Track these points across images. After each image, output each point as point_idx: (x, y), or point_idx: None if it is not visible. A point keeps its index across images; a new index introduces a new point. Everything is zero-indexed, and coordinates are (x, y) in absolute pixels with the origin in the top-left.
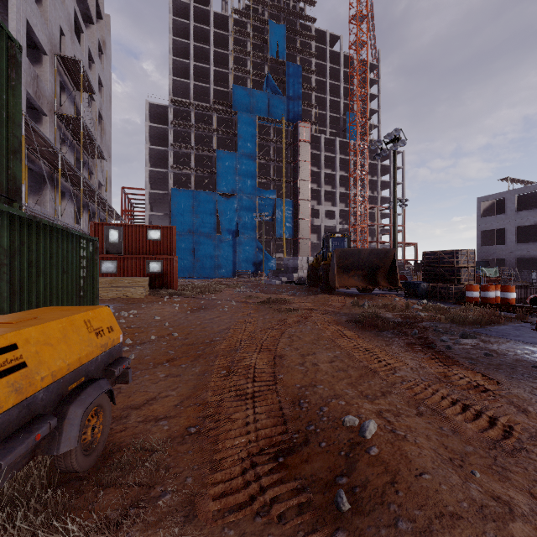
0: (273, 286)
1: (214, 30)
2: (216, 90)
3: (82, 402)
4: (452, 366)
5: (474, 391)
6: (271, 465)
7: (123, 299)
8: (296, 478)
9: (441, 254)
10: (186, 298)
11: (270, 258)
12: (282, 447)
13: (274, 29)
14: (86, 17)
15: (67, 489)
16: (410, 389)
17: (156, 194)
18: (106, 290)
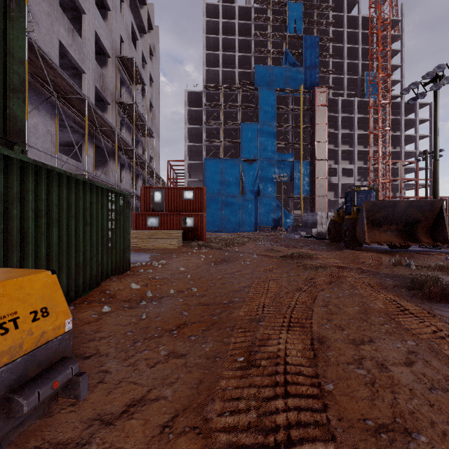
0: (292, 240)
1: (239, 22)
2: (240, 72)
3: None
4: None
5: None
6: None
7: (160, 249)
8: None
9: None
10: (212, 249)
11: (288, 215)
12: None
13: (292, 8)
14: (141, 28)
15: None
16: None
17: (193, 164)
18: (147, 241)
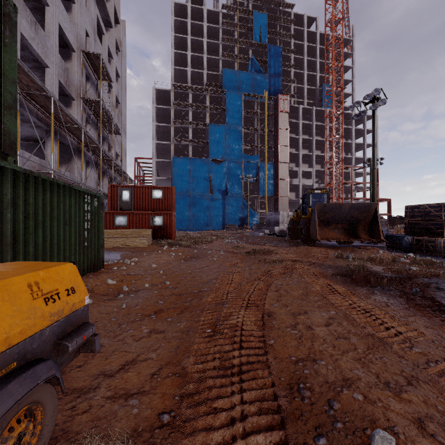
0: (257, 237)
1: (207, 25)
2: (208, 74)
3: None
4: None
5: None
6: None
7: (130, 248)
8: None
9: (427, 208)
10: (182, 247)
11: (254, 214)
12: None
13: (258, 18)
14: (107, 22)
15: None
16: None
17: (161, 162)
18: (116, 240)
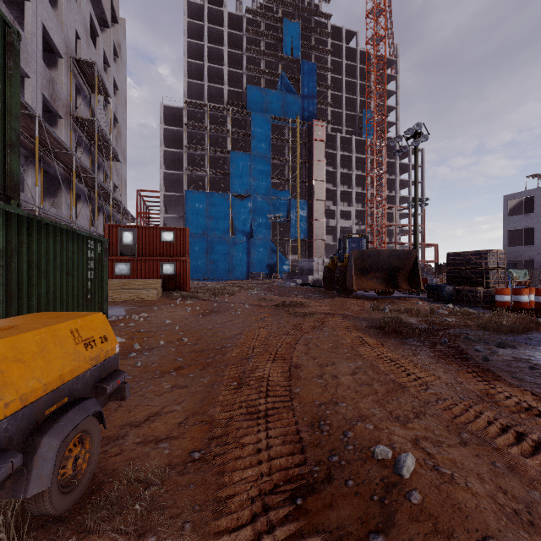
0: (287, 288)
1: (228, 31)
2: (229, 90)
3: (60, 430)
4: (494, 381)
5: (526, 415)
6: (287, 509)
7: (136, 302)
8: (318, 530)
9: (468, 255)
10: (199, 300)
11: (284, 260)
12: (300, 484)
13: (289, 27)
14: (102, 21)
15: (42, 535)
16: (448, 410)
17: (170, 196)
18: (118, 292)
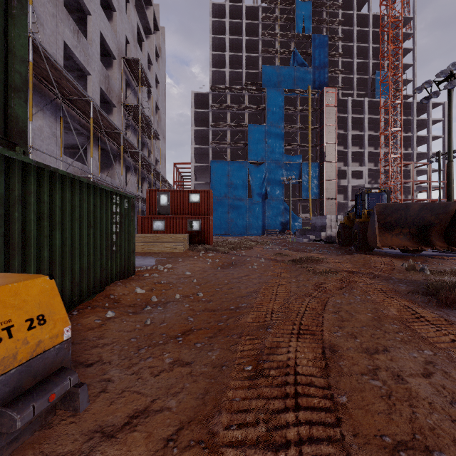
0: (300, 244)
1: (246, 22)
2: (247, 73)
3: None
4: None
5: None
6: None
7: (166, 253)
8: None
9: None
10: (219, 253)
11: (296, 218)
12: None
13: (300, 7)
14: (147, 29)
15: None
16: None
17: (199, 166)
18: (152, 245)
